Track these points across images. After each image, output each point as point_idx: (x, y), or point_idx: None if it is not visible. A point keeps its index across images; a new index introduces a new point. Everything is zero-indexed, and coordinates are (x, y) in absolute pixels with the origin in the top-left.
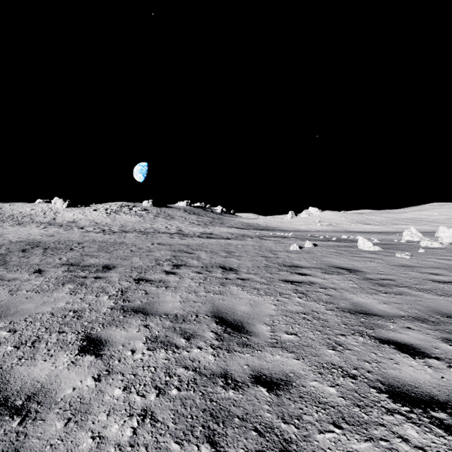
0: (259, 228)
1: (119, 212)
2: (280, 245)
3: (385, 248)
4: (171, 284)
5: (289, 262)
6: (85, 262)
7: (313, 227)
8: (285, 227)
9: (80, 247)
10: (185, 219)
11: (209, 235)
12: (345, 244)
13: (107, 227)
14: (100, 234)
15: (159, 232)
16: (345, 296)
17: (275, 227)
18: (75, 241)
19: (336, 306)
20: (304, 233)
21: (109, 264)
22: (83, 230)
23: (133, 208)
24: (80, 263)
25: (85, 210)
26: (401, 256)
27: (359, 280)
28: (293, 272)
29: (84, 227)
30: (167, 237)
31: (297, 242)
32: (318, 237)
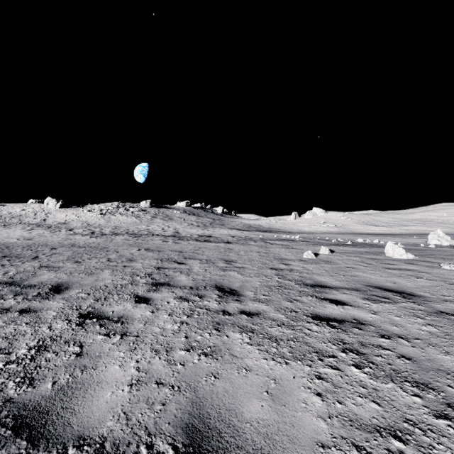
0: (262, 230)
1: (115, 212)
2: (290, 251)
3: (418, 256)
4: (133, 326)
5: (309, 278)
6: (33, 279)
7: (318, 229)
8: (289, 228)
9: (49, 254)
10: (184, 221)
11: (207, 238)
12: (366, 249)
13: (99, 228)
14: (86, 236)
15: (153, 234)
16: (438, 363)
17: (278, 229)
18: (51, 245)
19: (444, 398)
20: (310, 235)
21: (63, 282)
22: (71, 232)
23: (130, 209)
24: (26, 280)
25: (78, 211)
26: (451, 268)
27: (430, 314)
28: (321, 297)
29: (73, 229)
30: (159, 241)
31: (309, 247)
32: (330, 241)
